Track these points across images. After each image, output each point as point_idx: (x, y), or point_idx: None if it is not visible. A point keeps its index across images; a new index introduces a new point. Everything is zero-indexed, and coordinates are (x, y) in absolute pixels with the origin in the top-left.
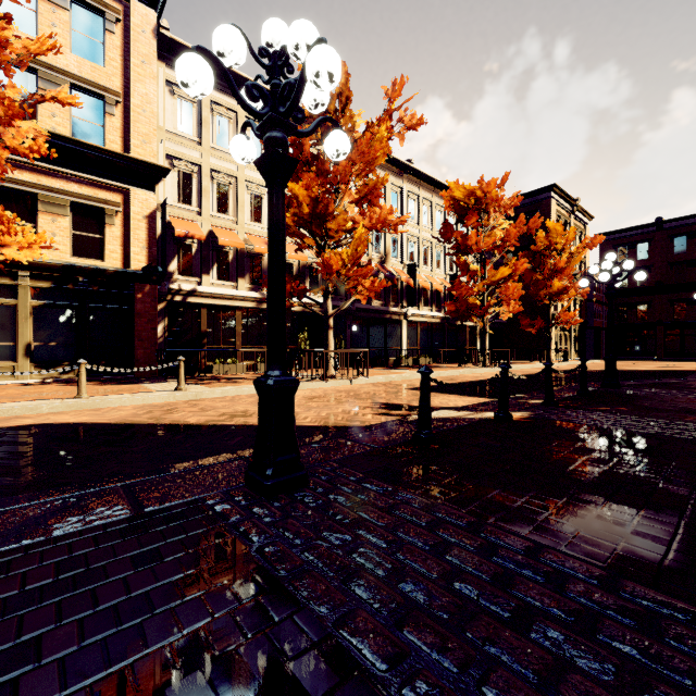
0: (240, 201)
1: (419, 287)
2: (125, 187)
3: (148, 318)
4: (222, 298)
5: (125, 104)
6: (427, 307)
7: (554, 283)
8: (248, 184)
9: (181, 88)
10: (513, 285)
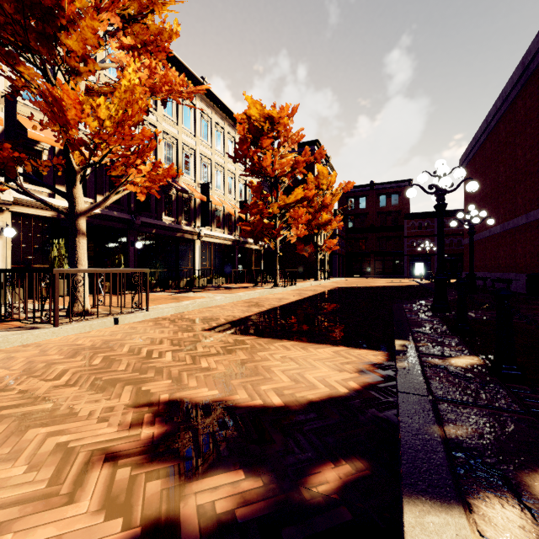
0: None
1: (212, 209)
2: None
3: None
4: None
5: None
6: (220, 229)
7: (323, 215)
8: None
9: None
10: (302, 210)
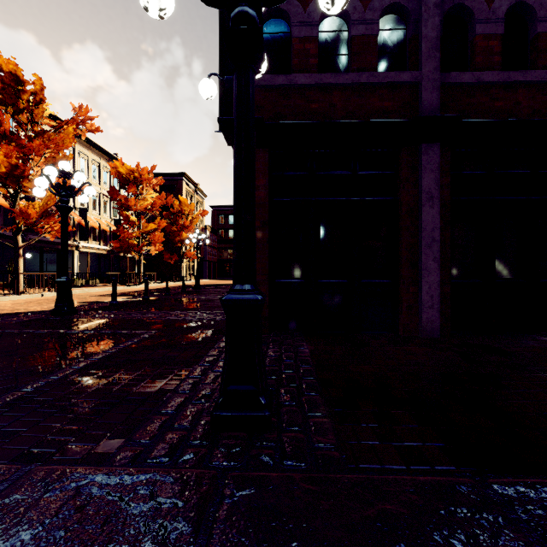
0: None
1: (89, 226)
2: None
3: None
4: None
5: None
6: (96, 241)
7: (183, 234)
8: None
9: None
10: (158, 234)
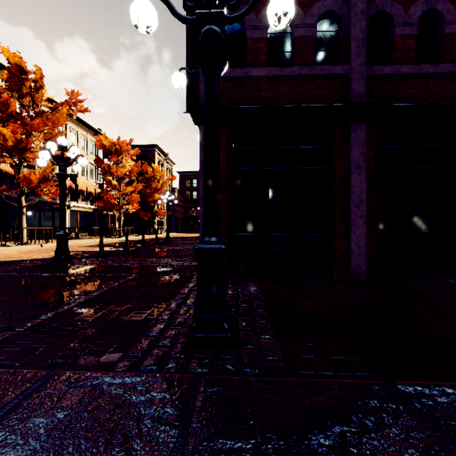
0: None
1: (78, 189)
2: None
3: None
4: None
5: None
6: (84, 201)
7: (155, 195)
8: None
9: None
10: (135, 196)
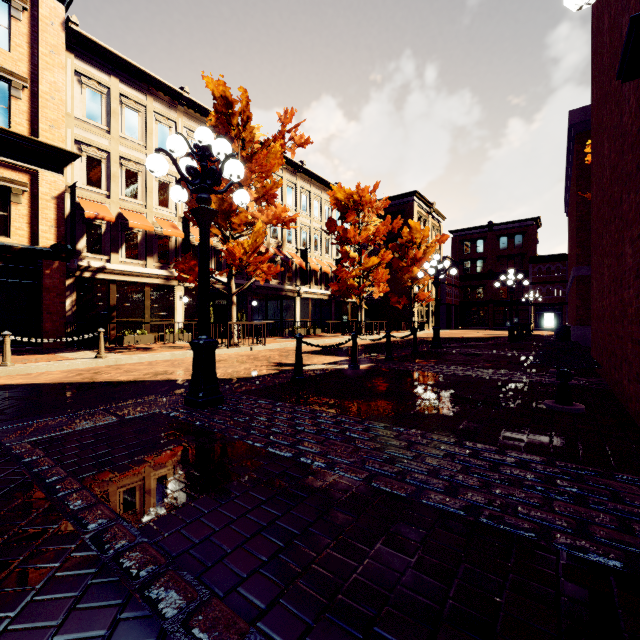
0: (149, 188)
1: (310, 269)
2: (32, 168)
3: (57, 292)
4: (131, 275)
5: (32, 90)
6: (318, 286)
7: (414, 269)
8: None
9: (89, 79)
10: (382, 271)
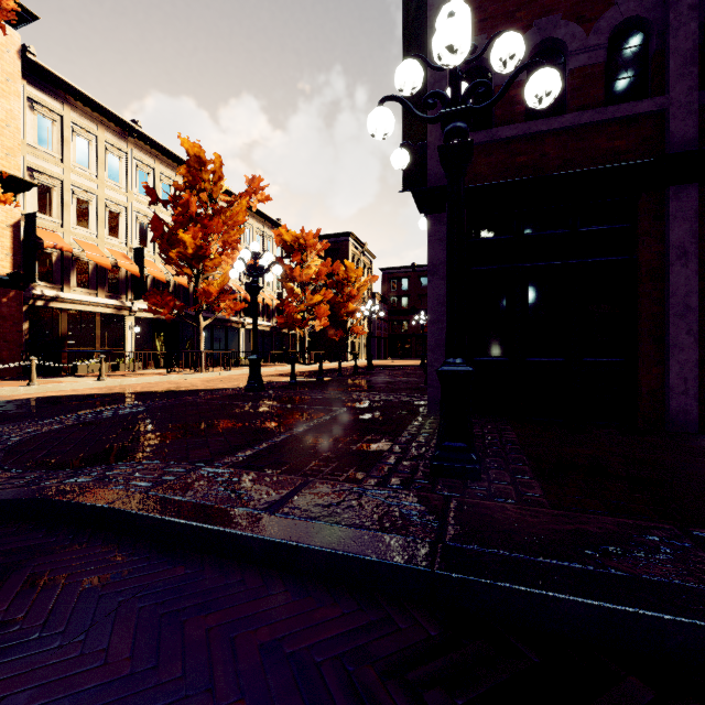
0: (100, 217)
1: None
2: None
3: (13, 321)
4: (83, 304)
5: None
6: (260, 317)
7: (349, 305)
8: (107, 202)
9: (40, 105)
10: (324, 307)
